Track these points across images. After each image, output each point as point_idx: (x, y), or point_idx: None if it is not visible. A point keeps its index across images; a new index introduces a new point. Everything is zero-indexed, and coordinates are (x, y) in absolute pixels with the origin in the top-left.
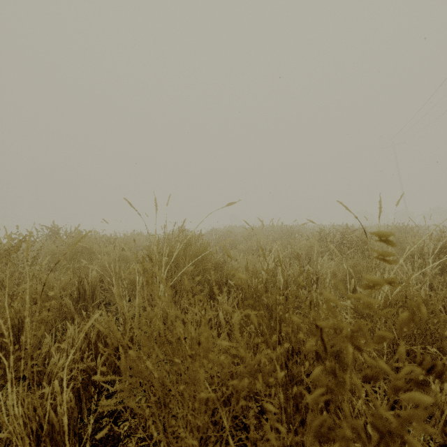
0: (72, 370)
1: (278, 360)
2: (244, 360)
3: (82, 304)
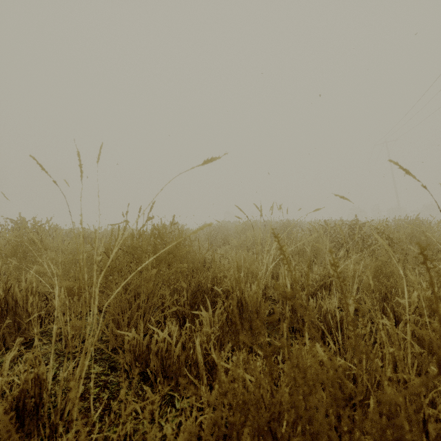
0: None
1: None
2: None
3: (9, 320)
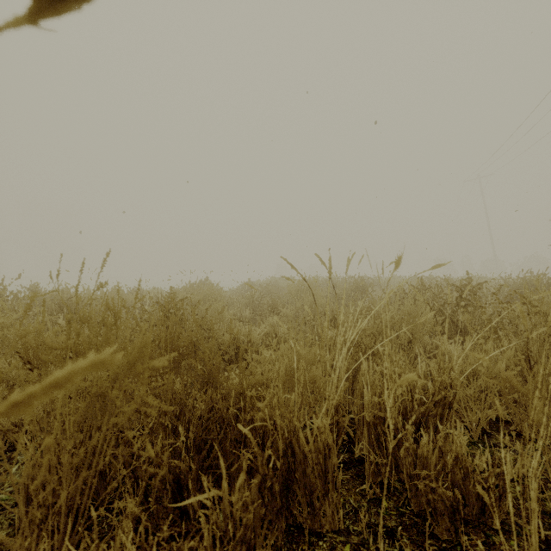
0: None
1: None
2: None
3: None
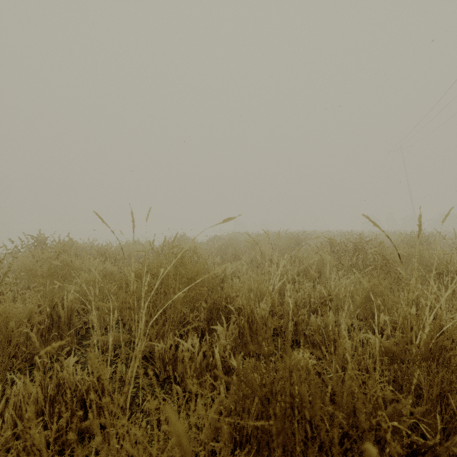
0: (9, 449)
1: (292, 455)
2: (245, 432)
3: (55, 333)
